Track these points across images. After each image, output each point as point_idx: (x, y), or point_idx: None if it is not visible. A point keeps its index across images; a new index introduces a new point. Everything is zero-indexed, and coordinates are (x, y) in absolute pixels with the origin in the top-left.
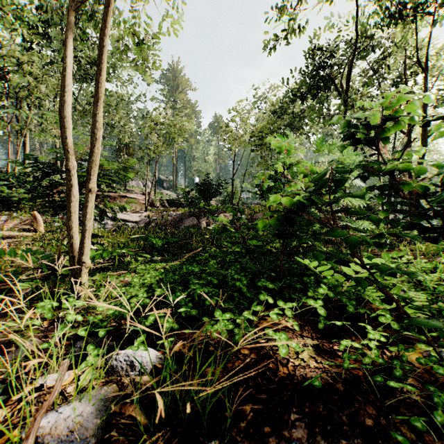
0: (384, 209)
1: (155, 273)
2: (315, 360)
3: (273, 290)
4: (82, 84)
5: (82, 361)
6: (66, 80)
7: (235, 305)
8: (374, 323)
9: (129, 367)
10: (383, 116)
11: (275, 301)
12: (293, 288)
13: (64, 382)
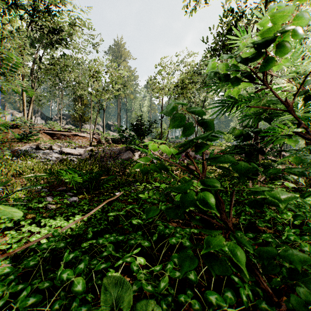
0: None
1: None
2: None
3: None
4: (44, 48)
5: None
6: None
7: None
8: None
9: None
10: None
11: None
12: None
13: None
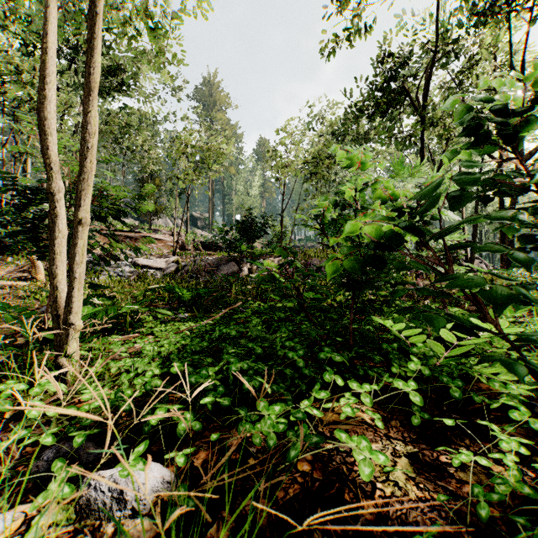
0: (523, 245)
1: (175, 338)
2: (415, 483)
3: (341, 363)
4: None
5: (46, 485)
6: (49, 68)
7: (287, 387)
8: (492, 415)
9: (115, 502)
10: (534, 91)
11: (343, 378)
12: (365, 357)
13: (2, 533)
